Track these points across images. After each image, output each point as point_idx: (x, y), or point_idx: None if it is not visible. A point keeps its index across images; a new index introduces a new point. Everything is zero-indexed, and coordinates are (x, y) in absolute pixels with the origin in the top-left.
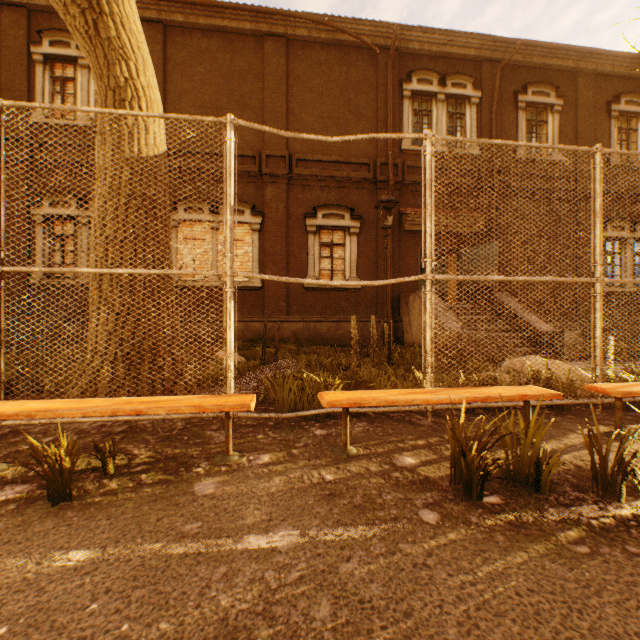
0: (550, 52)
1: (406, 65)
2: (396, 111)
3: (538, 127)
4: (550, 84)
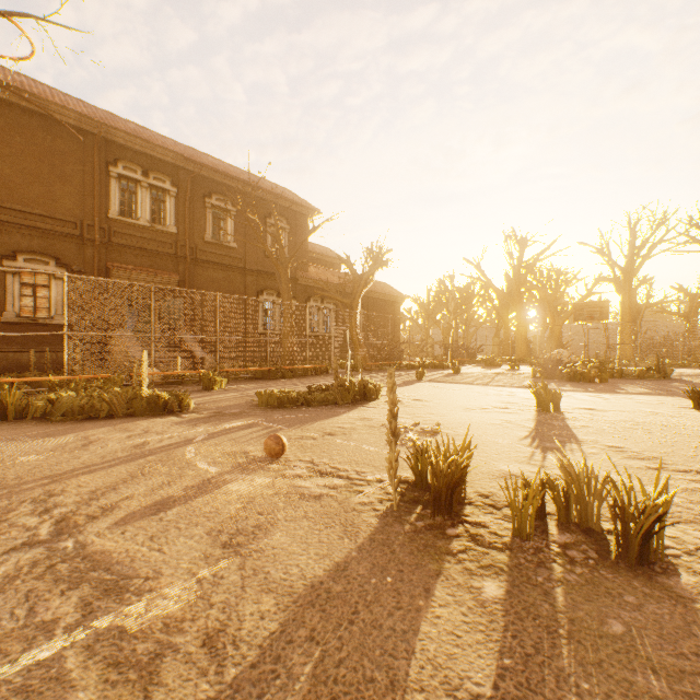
0: (227, 177)
1: (114, 151)
2: (104, 186)
3: (224, 221)
4: (228, 197)
